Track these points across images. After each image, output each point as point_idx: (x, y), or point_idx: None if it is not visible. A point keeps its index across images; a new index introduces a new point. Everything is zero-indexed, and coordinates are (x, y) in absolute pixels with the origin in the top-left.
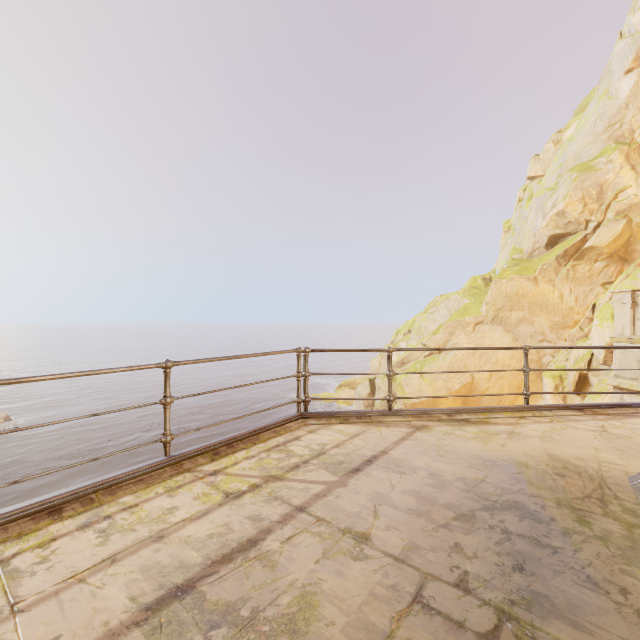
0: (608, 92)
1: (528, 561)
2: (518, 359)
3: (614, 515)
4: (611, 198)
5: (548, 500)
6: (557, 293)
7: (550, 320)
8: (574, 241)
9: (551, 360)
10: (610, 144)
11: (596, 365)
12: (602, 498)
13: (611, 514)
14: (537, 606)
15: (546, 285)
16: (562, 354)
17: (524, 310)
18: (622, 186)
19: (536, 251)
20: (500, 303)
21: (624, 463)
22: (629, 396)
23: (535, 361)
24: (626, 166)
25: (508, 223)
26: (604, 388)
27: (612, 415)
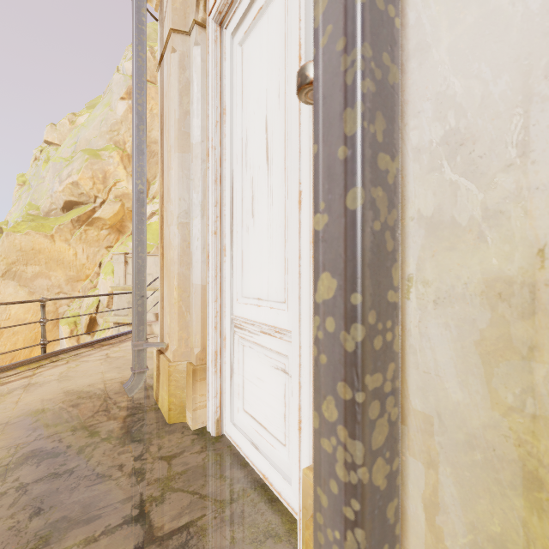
0: (110, 105)
1: (47, 499)
2: (35, 312)
3: (115, 416)
4: (112, 184)
5: (65, 432)
6: (73, 251)
7: (66, 274)
8: (86, 210)
9: (67, 309)
10: (112, 144)
11: (102, 309)
12: (107, 408)
13: (113, 416)
14: (56, 533)
15: (63, 243)
16: (77, 303)
17: (41, 265)
18: (119, 178)
19: (53, 211)
20: (14, 257)
21: (121, 376)
22: (123, 328)
23: (52, 312)
24: (121, 165)
25: (24, 177)
26: (108, 325)
27: (113, 344)
